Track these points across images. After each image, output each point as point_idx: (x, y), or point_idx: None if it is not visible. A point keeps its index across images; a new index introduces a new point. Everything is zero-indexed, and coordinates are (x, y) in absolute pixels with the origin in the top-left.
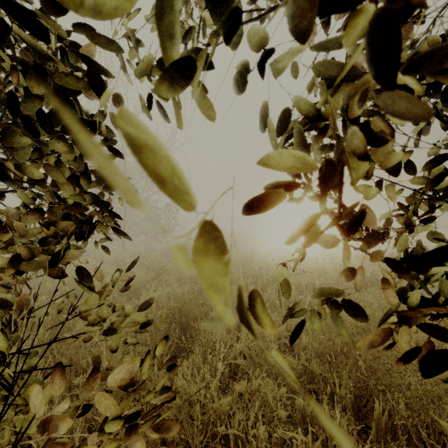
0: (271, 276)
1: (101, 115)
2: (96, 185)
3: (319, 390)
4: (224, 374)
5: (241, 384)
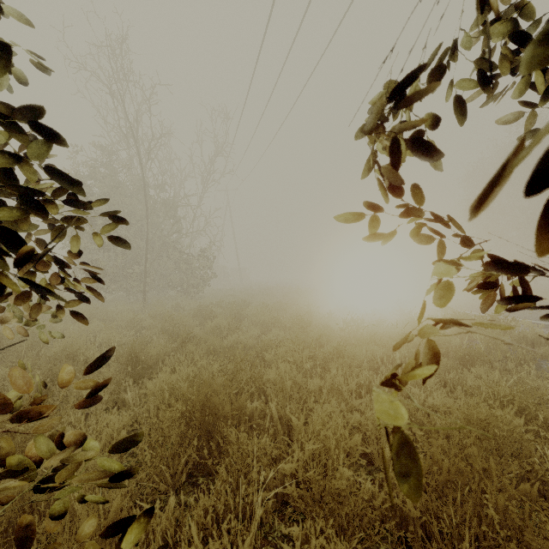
0: (335, 348)
1: (2, 63)
2: (23, 210)
3: (416, 543)
4: (266, 508)
5: (292, 527)
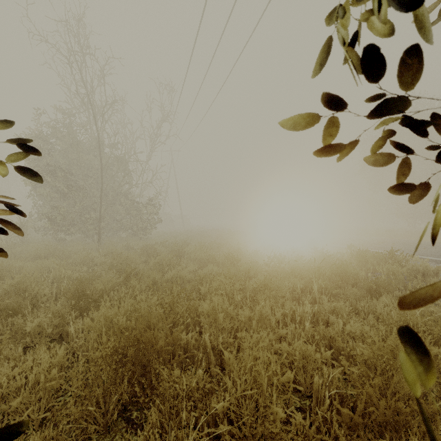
0: (262, 281)
1: None
2: None
3: None
4: None
5: None
